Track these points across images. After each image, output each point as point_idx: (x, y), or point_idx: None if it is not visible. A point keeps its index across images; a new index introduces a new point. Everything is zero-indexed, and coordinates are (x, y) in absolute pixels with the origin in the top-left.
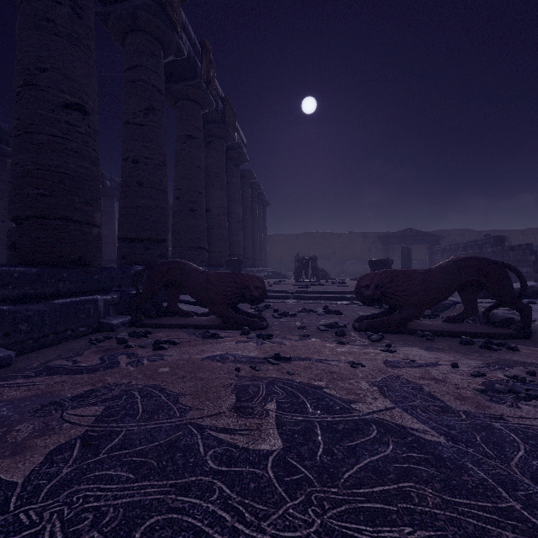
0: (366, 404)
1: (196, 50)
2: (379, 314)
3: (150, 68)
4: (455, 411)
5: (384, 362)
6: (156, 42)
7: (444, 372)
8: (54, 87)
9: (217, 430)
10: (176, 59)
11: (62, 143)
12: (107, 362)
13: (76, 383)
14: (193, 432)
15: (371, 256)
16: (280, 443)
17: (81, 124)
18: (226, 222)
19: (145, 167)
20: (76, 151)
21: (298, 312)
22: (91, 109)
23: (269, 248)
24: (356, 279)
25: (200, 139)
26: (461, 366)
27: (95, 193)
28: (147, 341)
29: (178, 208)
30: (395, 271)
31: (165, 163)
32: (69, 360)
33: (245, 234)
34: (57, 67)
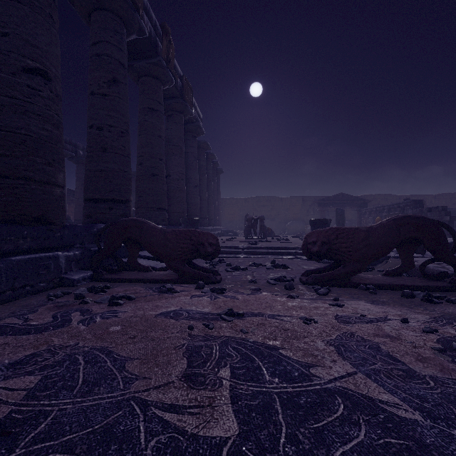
0: (326, 369)
1: (157, 31)
2: (324, 269)
3: (114, 44)
4: (420, 376)
5: (335, 317)
6: (120, 20)
7: (396, 328)
8: (15, 51)
9: (163, 408)
10: (138, 38)
11: (23, 105)
12: (58, 320)
13: (19, 346)
14: (135, 411)
15: (309, 217)
16: (235, 426)
17: (42, 89)
18: (184, 186)
19: (109, 134)
20: (38, 114)
21: (249, 266)
22: (53, 75)
23: (222, 210)
24: (297, 236)
25: (161, 112)
26: (411, 320)
27: (57, 155)
28: (104, 297)
29: (141, 173)
30: (339, 229)
31: (127, 131)
32: (21, 317)
33: (201, 197)
34: (18, 32)
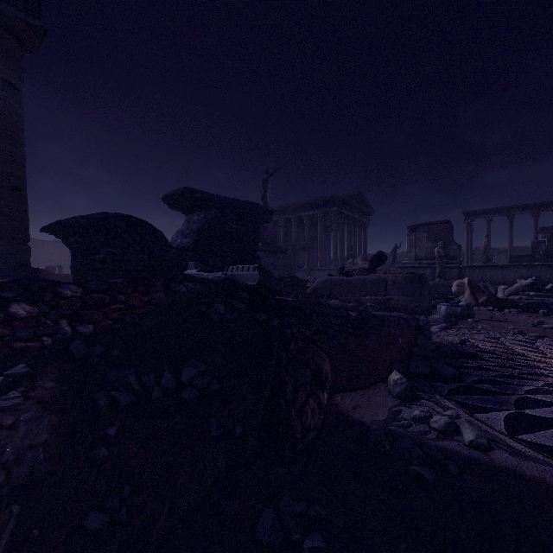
0: None
1: None
2: None
3: None
4: None
5: None
6: None
7: None
8: None
9: None
10: None
11: None
12: None
13: None
14: None
15: None
16: None
17: None
18: None
19: None
20: None
21: None
22: None
23: None
24: None
25: None
26: None
27: None
28: None
29: None
30: None
31: None
32: None
33: None
34: None
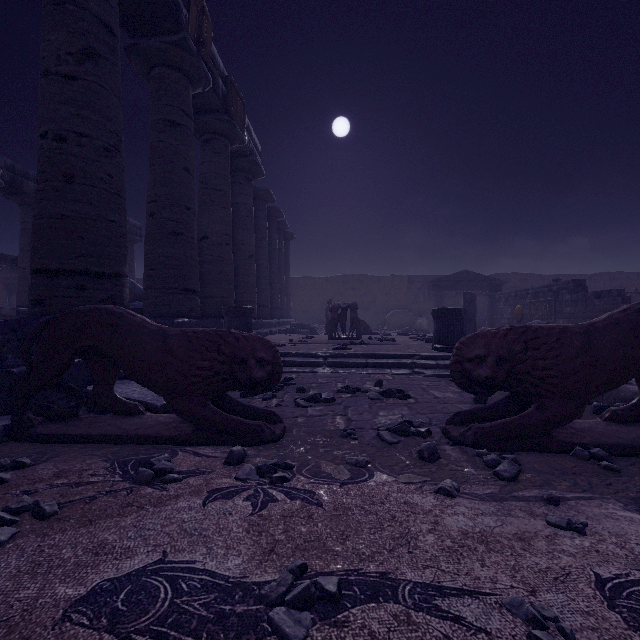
0: None
1: None
2: (492, 409)
3: None
4: None
5: (605, 596)
6: None
7: None
8: None
9: None
10: None
11: None
12: None
13: None
14: None
15: (418, 305)
16: None
17: None
18: (231, 255)
19: (79, 150)
20: None
21: (337, 392)
22: None
23: (293, 294)
24: (405, 334)
25: (188, 129)
26: None
27: None
28: None
29: (153, 230)
30: (529, 330)
31: (118, 149)
32: None
33: (260, 274)
34: None
